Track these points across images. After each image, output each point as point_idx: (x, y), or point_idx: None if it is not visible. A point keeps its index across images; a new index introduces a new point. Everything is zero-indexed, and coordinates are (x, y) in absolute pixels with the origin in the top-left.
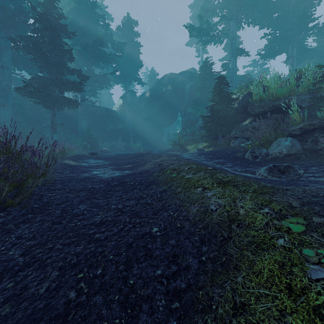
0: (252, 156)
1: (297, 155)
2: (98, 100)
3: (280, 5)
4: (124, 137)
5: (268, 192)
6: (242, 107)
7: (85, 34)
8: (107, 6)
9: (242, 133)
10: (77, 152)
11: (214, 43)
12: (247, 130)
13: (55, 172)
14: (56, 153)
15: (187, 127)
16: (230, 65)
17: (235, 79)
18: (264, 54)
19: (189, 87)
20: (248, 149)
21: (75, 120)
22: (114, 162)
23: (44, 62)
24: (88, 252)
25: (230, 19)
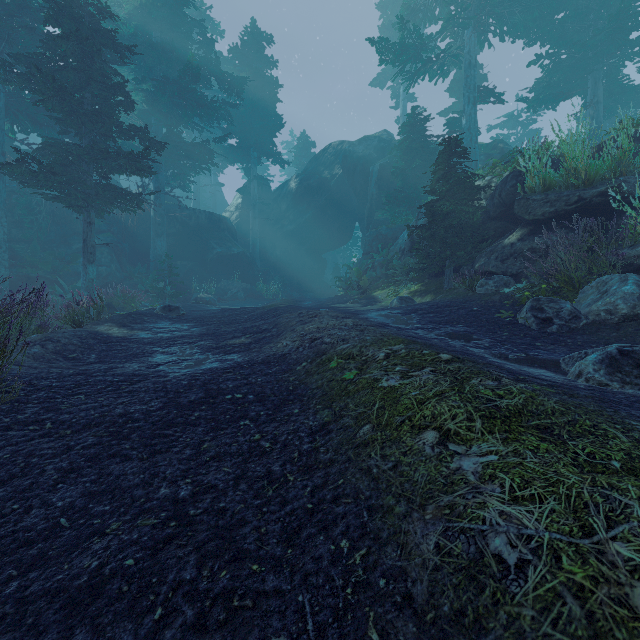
0: (537, 318)
1: None
2: (193, 198)
3: None
4: (244, 272)
5: None
6: (500, 204)
7: (164, 58)
8: (210, 6)
9: (502, 263)
10: (145, 304)
11: (431, 76)
12: (514, 256)
13: (60, 358)
14: (82, 309)
15: (373, 250)
16: (464, 121)
17: (475, 151)
18: (535, 99)
19: (378, 169)
20: (524, 300)
21: (143, 236)
22: (214, 328)
23: (67, 110)
24: None
25: (463, 26)
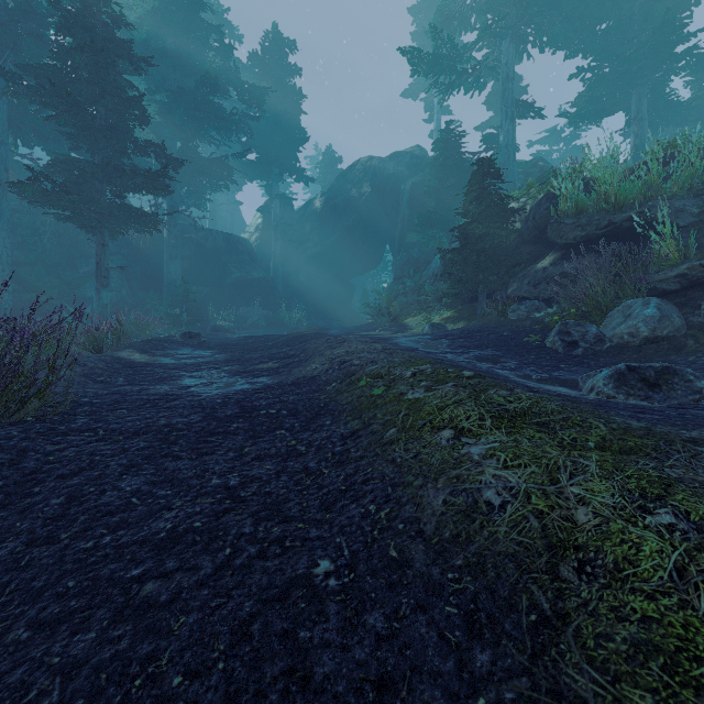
0: (563, 342)
1: (674, 339)
2: (209, 217)
3: (611, 5)
4: (265, 299)
5: (642, 447)
6: (534, 228)
7: (179, 67)
8: (228, 8)
9: (534, 288)
10: (159, 332)
11: (466, 89)
12: (546, 281)
13: (89, 381)
14: (101, 335)
15: (405, 275)
16: (501, 137)
17: (513, 170)
18: (576, 114)
19: (410, 188)
20: (553, 324)
21: (156, 259)
22: (238, 355)
23: (80, 125)
24: (107, 658)
25: (500, 37)
